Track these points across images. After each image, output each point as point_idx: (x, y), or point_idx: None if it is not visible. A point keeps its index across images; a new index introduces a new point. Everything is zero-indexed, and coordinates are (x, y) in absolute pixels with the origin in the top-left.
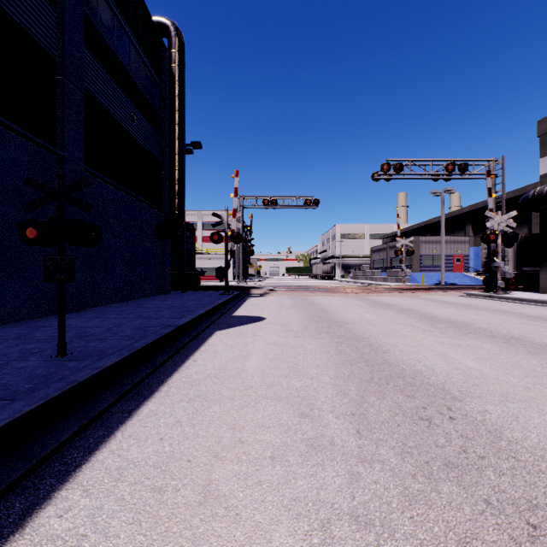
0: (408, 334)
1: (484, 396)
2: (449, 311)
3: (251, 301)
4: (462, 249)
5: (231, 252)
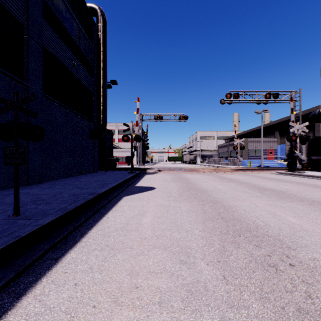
0: (247, 199)
1: (309, 245)
2: (269, 183)
3: (147, 177)
4: (273, 146)
5: (134, 147)
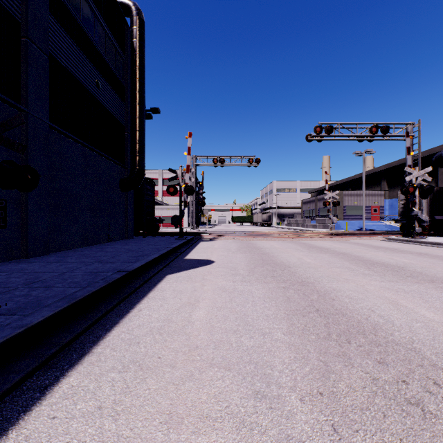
0: (350, 278)
1: None
2: (378, 254)
3: (202, 245)
4: (379, 201)
5: (184, 202)
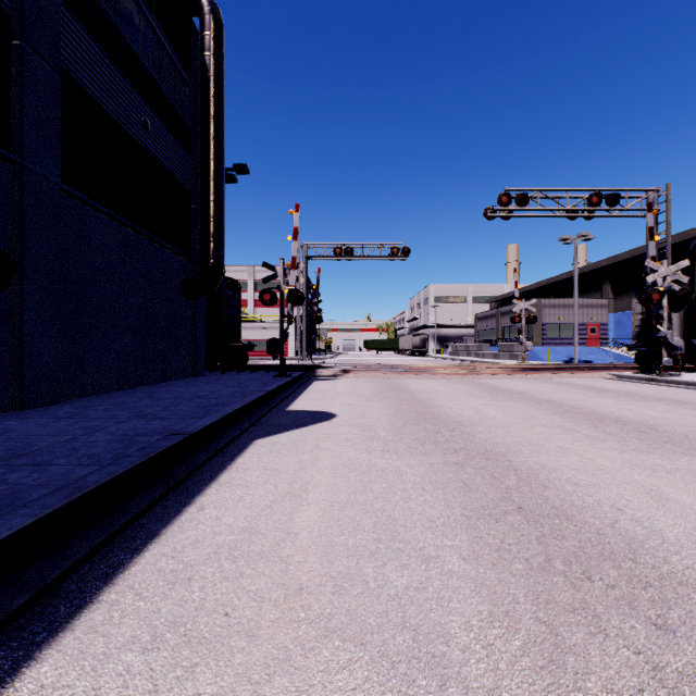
0: (568, 446)
1: None
2: (606, 403)
3: (317, 386)
4: (599, 316)
5: (288, 318)
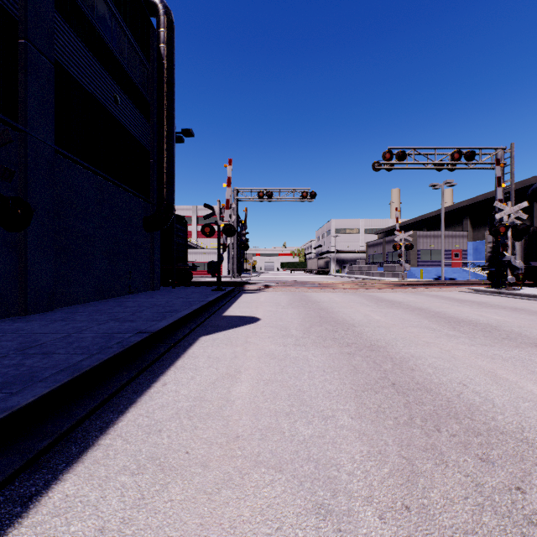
0: (432, 341)
1: None
2: (463, 310)
3: (245, 298)
4: (461, 244)
5: (223, 245)
